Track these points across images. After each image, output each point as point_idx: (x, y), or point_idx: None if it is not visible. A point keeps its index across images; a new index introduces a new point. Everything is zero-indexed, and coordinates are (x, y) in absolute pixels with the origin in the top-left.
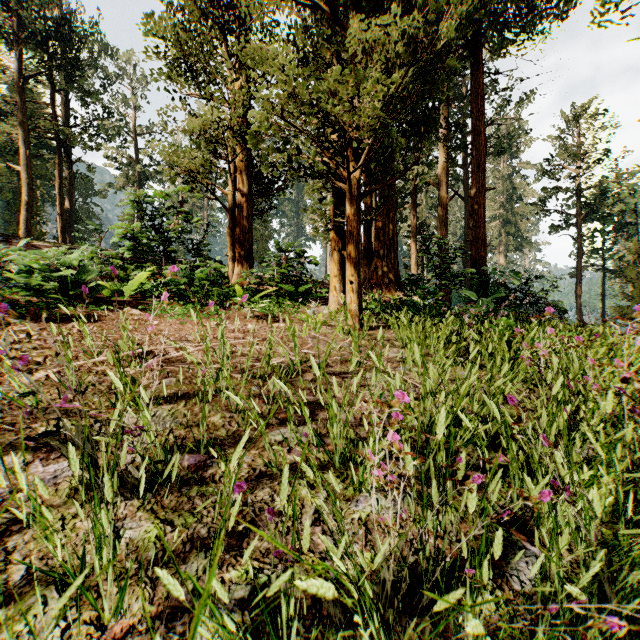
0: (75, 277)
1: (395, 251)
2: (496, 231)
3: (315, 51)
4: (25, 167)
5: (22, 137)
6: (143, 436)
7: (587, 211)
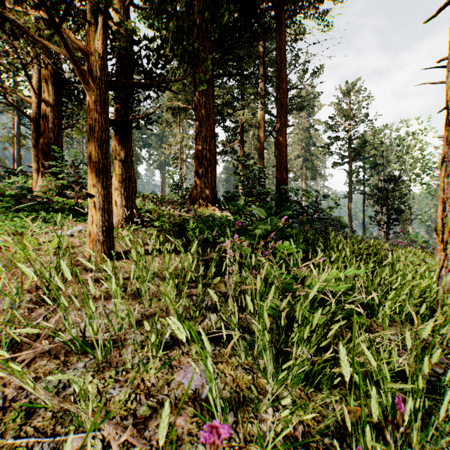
0: None
1: (212, 171)
2: (299, 165)
3: None
4: None
5: None
6: None
7: (355, 154)
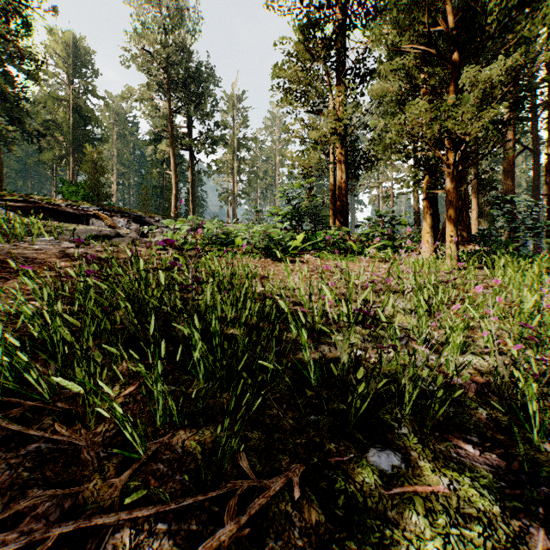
0: (275, 240)
1: (466, 210)
2: None
3: (425, 82)
4: (174, 172)
5: (172, 152)
6: (408, 298)
7: None
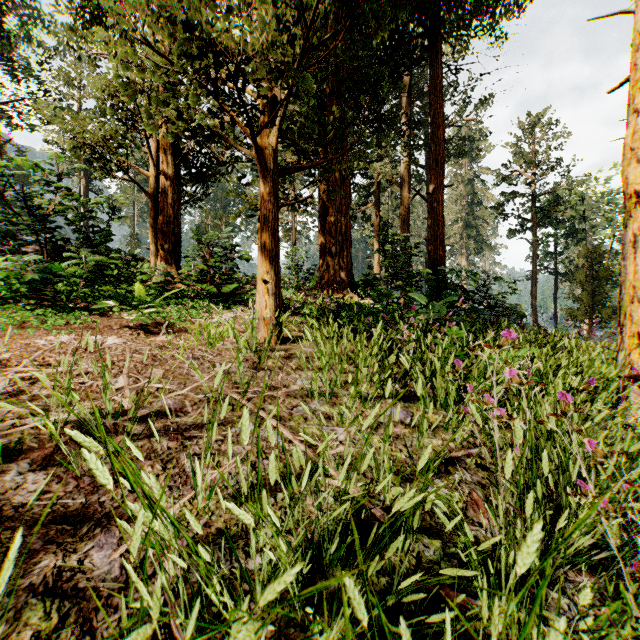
0: None
1: (348, 248)
2: (458, 234)
3: None
4: None
5: None
6: None
7: (542, 216)
